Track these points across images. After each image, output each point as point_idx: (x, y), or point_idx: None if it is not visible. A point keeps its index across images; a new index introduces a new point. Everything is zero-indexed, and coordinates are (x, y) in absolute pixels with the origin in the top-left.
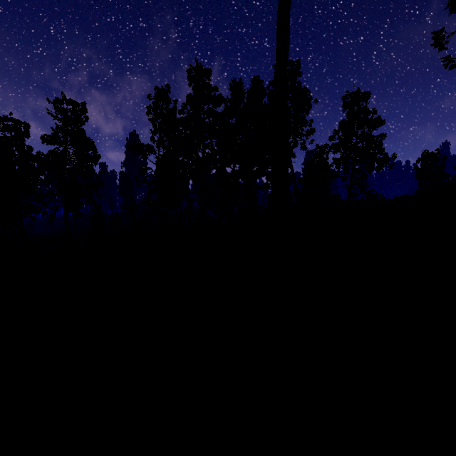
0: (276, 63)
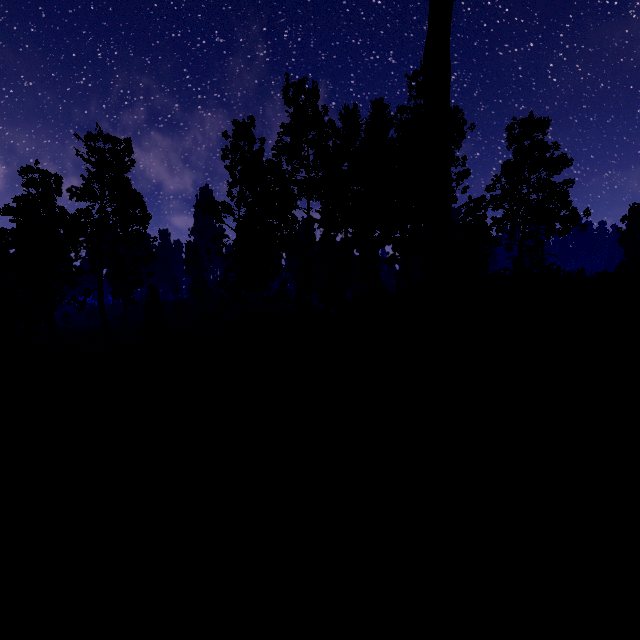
0: (431, 17)
